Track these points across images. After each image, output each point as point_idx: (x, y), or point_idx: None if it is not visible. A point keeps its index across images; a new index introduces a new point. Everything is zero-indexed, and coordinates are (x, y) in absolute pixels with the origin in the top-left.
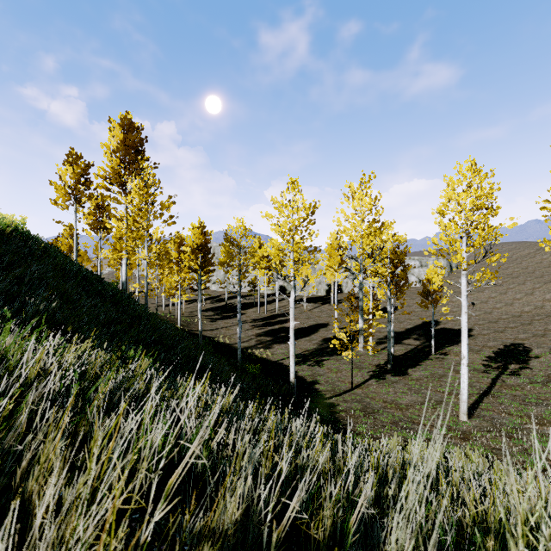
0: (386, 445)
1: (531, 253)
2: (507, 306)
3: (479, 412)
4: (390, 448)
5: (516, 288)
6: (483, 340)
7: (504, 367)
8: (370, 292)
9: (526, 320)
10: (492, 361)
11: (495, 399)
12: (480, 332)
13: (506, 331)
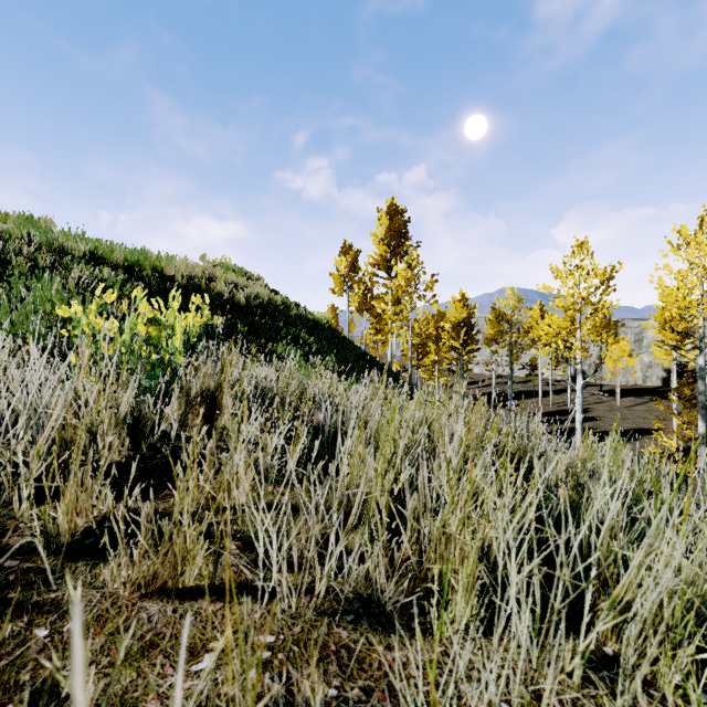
0: None
1: None
2: None
3: None
4: None
5: None
6: None
7: None
8: None
9: None
10: None
11: None
12: None
13: None
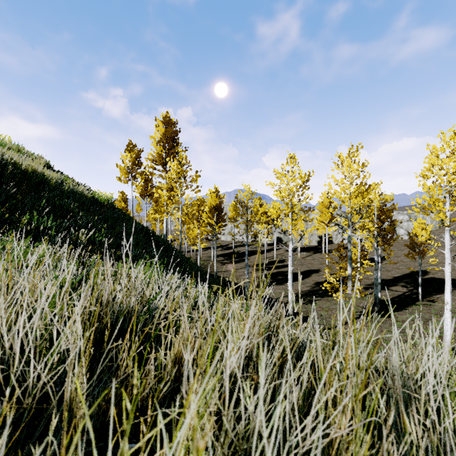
0: None
1: None
2: None
3: None
4: None
5: None
6: None
7: None
8: (358, 243)
9: None
10: None
11: None
12: None
13: None
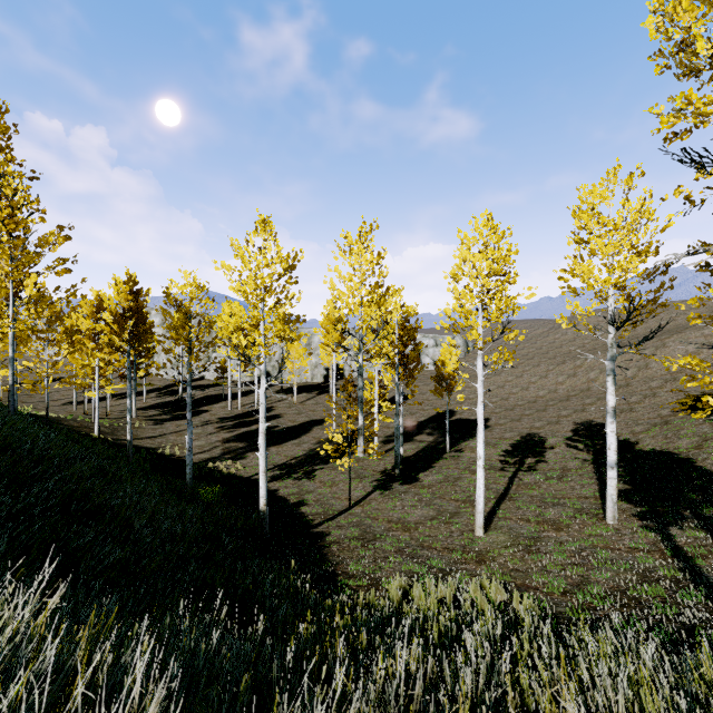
0: (387, 588)
1: (545, 332)
2: (523, 390)
3: (496, 523)
4: (390, 596)
5: (532, 371)
6: (500, 431)
7: (521, 462)
8: (376, 377)
9: (541, 406)
10: (509, 455)
11: (513, 503)
12: (497, 422)
13: (523, 419)
